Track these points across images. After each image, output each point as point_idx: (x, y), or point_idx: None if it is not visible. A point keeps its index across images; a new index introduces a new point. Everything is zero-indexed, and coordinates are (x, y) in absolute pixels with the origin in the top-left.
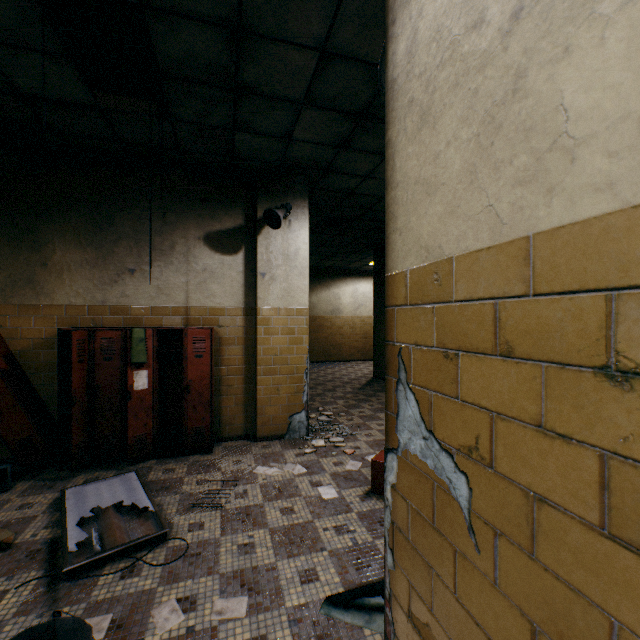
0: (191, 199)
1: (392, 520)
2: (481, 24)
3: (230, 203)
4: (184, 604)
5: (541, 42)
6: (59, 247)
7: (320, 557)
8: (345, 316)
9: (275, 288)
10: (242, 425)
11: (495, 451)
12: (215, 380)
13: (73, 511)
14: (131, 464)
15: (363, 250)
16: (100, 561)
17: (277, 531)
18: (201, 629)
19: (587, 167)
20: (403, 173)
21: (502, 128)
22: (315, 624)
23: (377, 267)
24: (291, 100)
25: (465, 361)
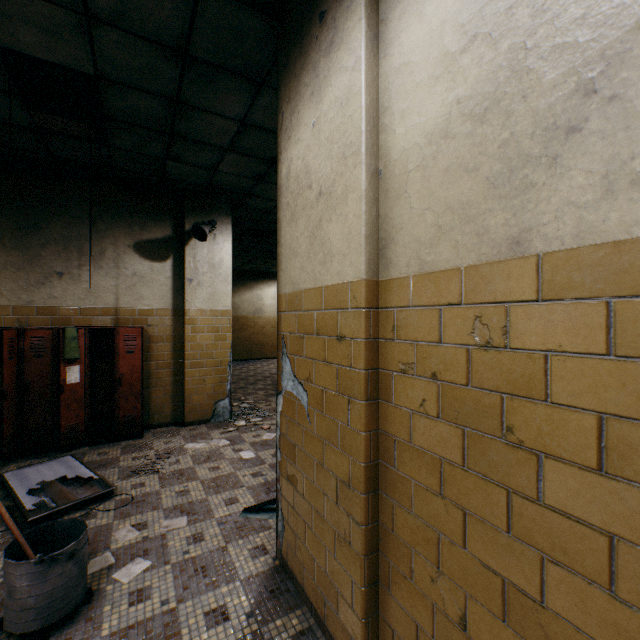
0: (121, 210)
1: (280, 432)
2: (311, 188)
3: (159, 216)
4: (138, 527)
5: (325, 212)
6: None
7: (240, 491)
8: (267, 316)
9: (202, 292)
10: (171, 413)
11: (315, 376)
12: (145, 374)
13: (19, 486)
14: (63, 452)
15: None
16: (59, 513)
17: (207, 481)
18: (154, 536)
19: (334, 265)
20: (285, 240)
21: (317, 239)
22: (236, 522)
23: None
24: (217, 146)
25: (306, 339)
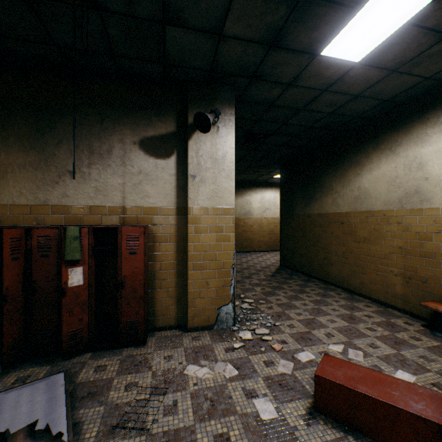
0: (127, 107)
1: None
2: None
3: (163, 111)
4: None
5: None
6: (3, 150)
7: None
8: (255, 217)
9: (204, 189)
10: (174, 316)
11: None
12: (149, 274)
13: None
14: (66, 358)
15: (272, 164)
16: None
17: None
18: None
19: None
20: None
21: None
22: None
23: (283, 178)
24: None
25: None
